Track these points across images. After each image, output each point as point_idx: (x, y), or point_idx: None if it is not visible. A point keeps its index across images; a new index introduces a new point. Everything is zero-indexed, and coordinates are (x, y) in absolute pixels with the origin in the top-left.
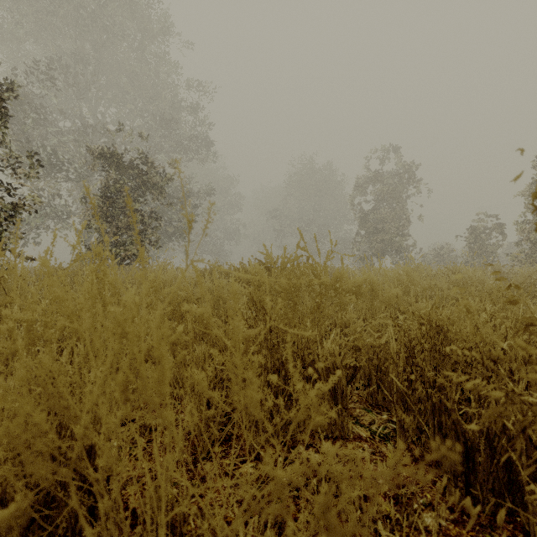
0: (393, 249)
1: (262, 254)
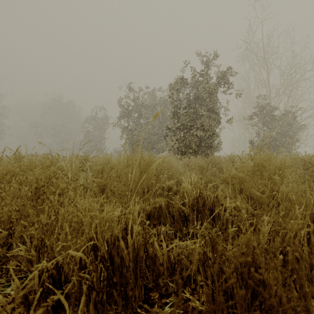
0: (97, 149)
1: (24, 147)
